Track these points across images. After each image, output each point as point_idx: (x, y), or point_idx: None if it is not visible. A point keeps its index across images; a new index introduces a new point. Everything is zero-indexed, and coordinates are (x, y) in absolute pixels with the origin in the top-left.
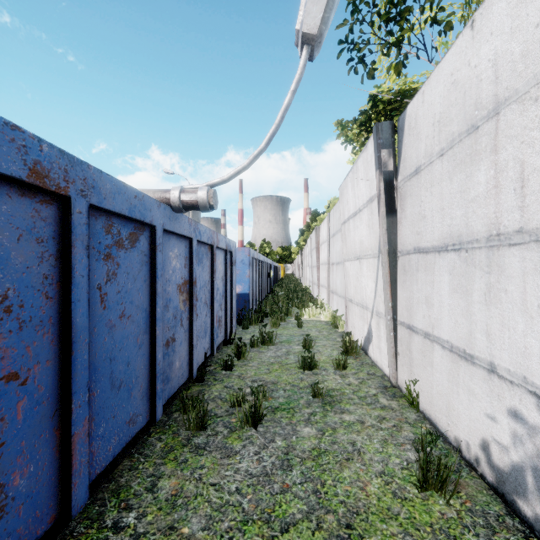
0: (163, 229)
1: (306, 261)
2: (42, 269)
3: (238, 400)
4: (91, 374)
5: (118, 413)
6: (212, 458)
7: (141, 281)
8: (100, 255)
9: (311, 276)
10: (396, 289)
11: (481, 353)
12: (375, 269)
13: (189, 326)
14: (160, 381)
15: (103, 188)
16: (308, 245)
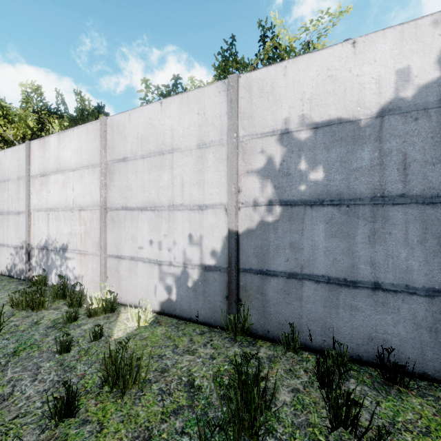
0: None
1: None
2: None
3: None
4: None
5: None
6: None
7: None
8: None
9: None
10: None
11: (6, 242)
12: None
13: None
14: None
15: None
16: None
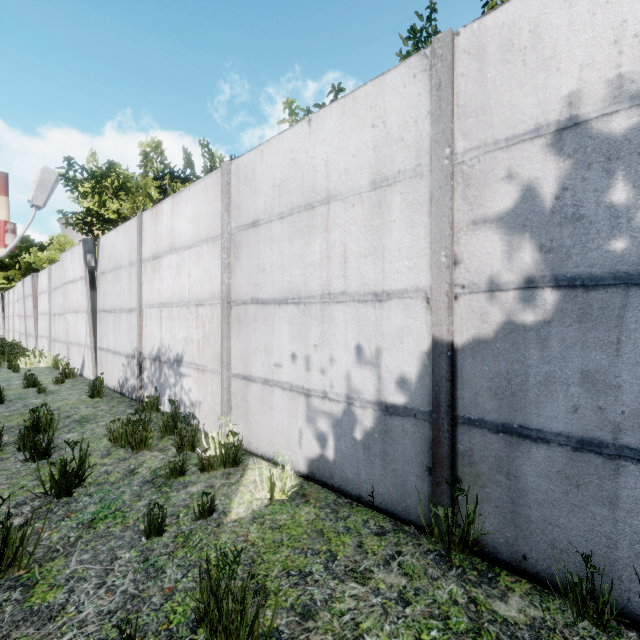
0: None
1: (14, 309)
2: None
3: None
4: None
5: None
6: None
7: None
8: None
9: (25, 327)
10: (97, 331)
11: (118, 349)
12: (86, 320)
13: None
14: None
15: None
16: (19, 289)
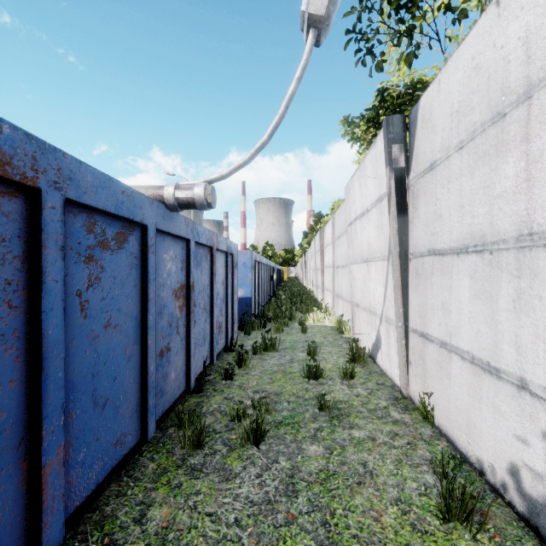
0: (156, 228)
1: (310, 264)
2: (4, 273)
3: (238, 414)
4: (68, 393)
5: (102, 434)
6: (209, 482)
7: (130, 286)
8: (80, 257)
9: (315, 279)
10: (407, 294)
11: (509, 366)
12: (384, 272)
13: (186, 333)
14: (153, 396)
15: (83, 181)
16: (312, 247)
